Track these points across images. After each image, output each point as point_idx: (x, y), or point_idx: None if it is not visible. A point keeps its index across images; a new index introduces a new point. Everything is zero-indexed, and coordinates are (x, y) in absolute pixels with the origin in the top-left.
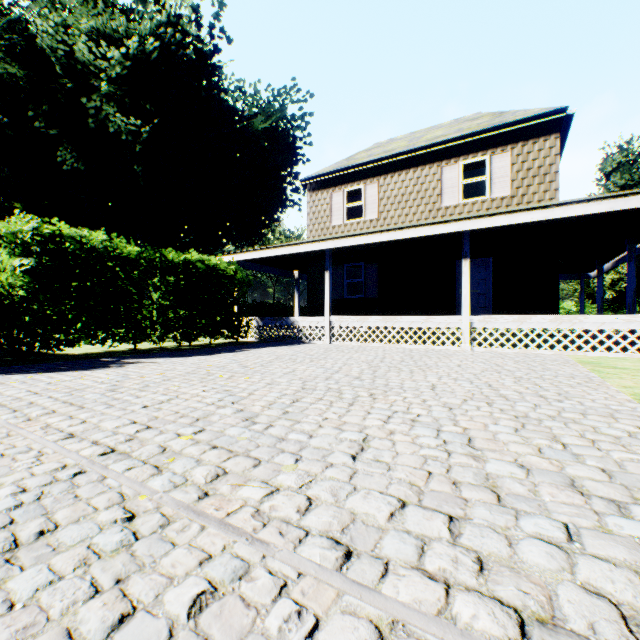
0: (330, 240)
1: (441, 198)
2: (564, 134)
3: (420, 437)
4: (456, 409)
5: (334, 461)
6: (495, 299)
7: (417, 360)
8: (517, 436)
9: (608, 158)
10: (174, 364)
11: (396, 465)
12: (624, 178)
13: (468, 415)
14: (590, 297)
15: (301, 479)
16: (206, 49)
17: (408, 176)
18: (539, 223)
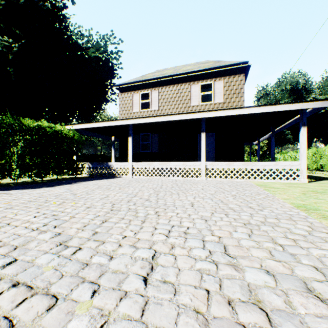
0: (132, 119)
1: (190, 101)
2: (246, 75)
3: (193, 249)
4: (209, 220)
5: (128, 288)
6: (216, 153)
7: (180, 186)
8: (252, 241)
9: (259, 92)
10: (23, 194)
11: (180, 286)
12: (265, 101)
13: (218, 225)
14: (252, 153)
15: (93, 324)
16: (58, 5)
17: (174, 88)
18: (236, 116)
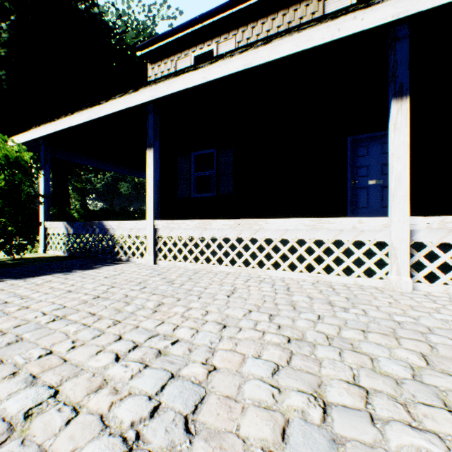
0: (145, 87)
1: None
2: None
3: None
4: None
5: None
6: (411, 193)
7: None
8: None
9: None
10: None
11: None
12: None
13: None
14: None
15: None
16: None
17: (275, 22)
18: None
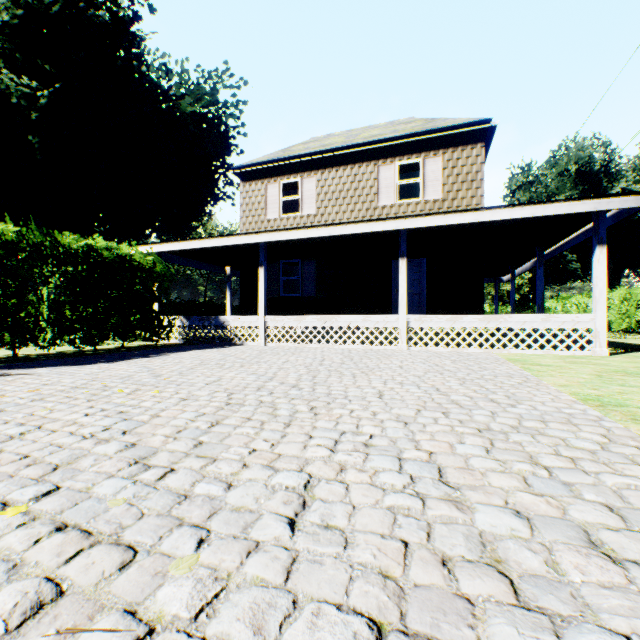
0: (265, 233)
1: (378, 197)
2: (487, 145)
3: (380, 473)
4: (412, 424)
5: (261, 537)
6: (428, 299)
7: (358, 362)
8: (492, 460)
9: (513, 178)
10: (61, 375)
11: (356, 533)
12: (526, 196)
13: (428, 432)
14: (501, 299)
15: (201, 592)
16: (124, 14)
17: (346, 172)
18: (468, 226)
